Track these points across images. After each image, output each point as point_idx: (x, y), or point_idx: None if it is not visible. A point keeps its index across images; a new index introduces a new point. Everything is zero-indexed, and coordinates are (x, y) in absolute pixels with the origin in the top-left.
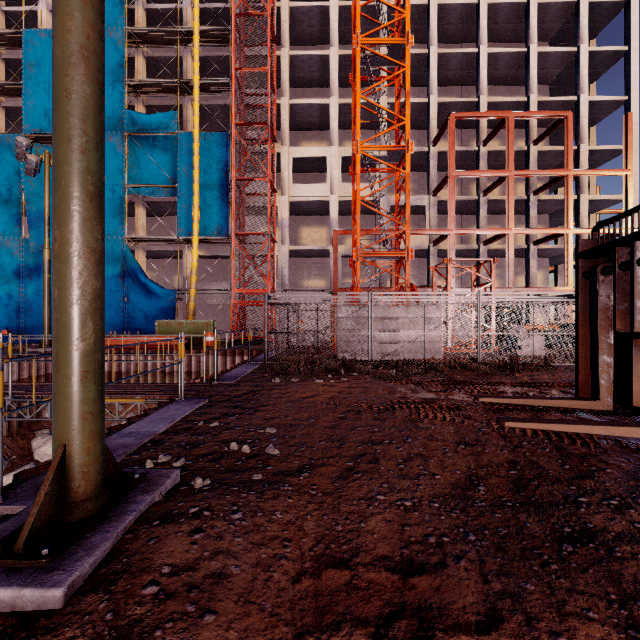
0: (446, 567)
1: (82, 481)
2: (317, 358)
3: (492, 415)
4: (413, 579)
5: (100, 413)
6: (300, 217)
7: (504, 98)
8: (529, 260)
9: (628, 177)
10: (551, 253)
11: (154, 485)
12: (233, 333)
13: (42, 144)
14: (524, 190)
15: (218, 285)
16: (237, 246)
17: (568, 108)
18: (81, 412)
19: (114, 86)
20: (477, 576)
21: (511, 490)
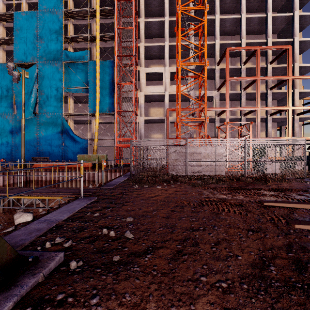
0: None
1: None
2: (158, 174)
3: (263, 210)
4: None
5: None
6: (149, 103)
7: (254, 40)
8: (267, 123)
9: None
10: (278, 120)
11: (41, 267)
12: (116, 161)
13: (23, 68)
14: (264, 88)
15: (109, 137)
16: (118, 117)
17: (288, 45)
18: None
19: (57, 38)
20: None
21: (295, 271)
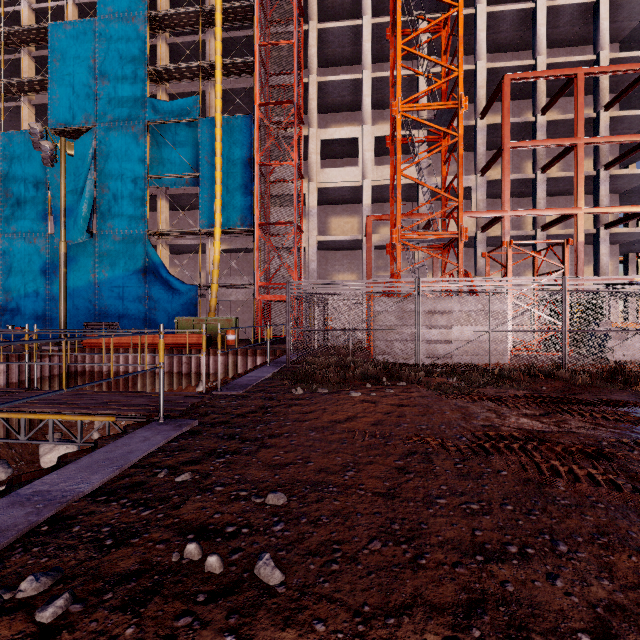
0: None
1: None
2: (350, 361)
3: None
4: None
5: None
6: (329, 207)
7: (567, 58)
8: (599, 246)
9: None
10: (624, 238)
11: None
12: (256, 331)
13: (67, 138)
14: (589, 167)
15: (242, 280)
16: (261, 237)
17: None
18: None
19: (136, 74)
20: None
21: None
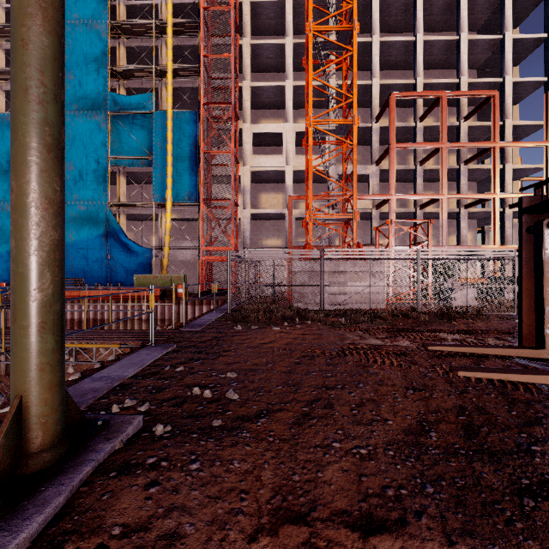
0: (407, 525)
1: (39, 432)
2: (274, 307)
3: (436, 361)
4: (374, 538)
5: (59, 363)
6: (260, 185)
7: (438, 80)
8: (460, 222)
9: (548, 148)
10: (479, 216)
11: (116, 432)
12: (201, 285)
13: None
14: (455, 161)
15: (188, 244)
16: (205, 210)
17: (494, 88)
18: (38, 363)
19: (99, 71)
20: (440, 536)
21: (462, 437)
